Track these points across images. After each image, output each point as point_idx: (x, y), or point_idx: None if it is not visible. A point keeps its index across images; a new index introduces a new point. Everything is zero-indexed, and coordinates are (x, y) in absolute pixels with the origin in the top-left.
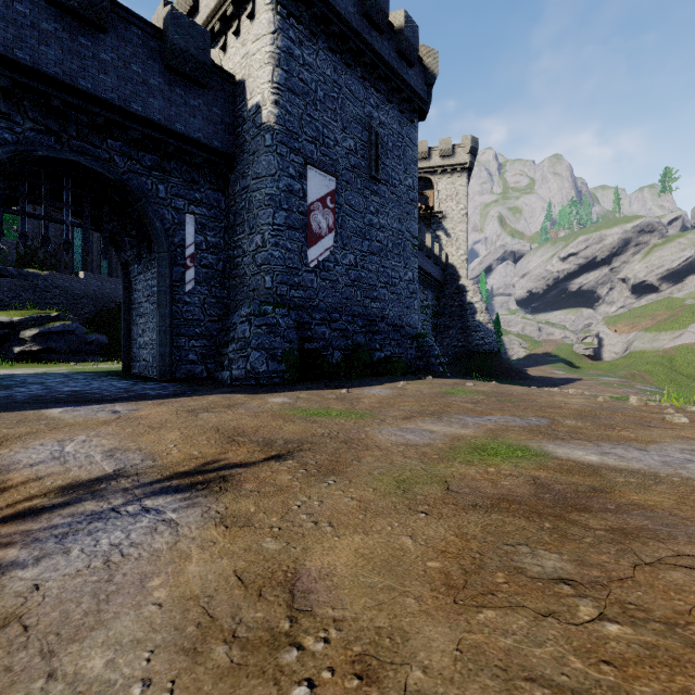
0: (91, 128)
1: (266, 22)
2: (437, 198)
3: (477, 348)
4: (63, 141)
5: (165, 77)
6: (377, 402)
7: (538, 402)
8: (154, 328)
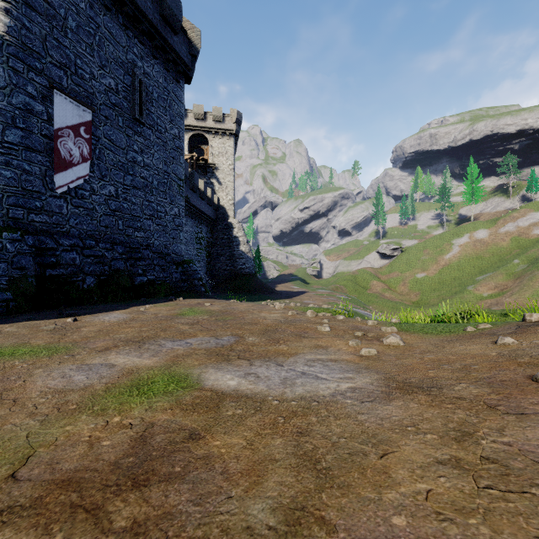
0: None
1: None
2: (211, 152)
3: (240, 271)
4: None
5: None
6: (97, 330)
7: (245, 319)
8: None
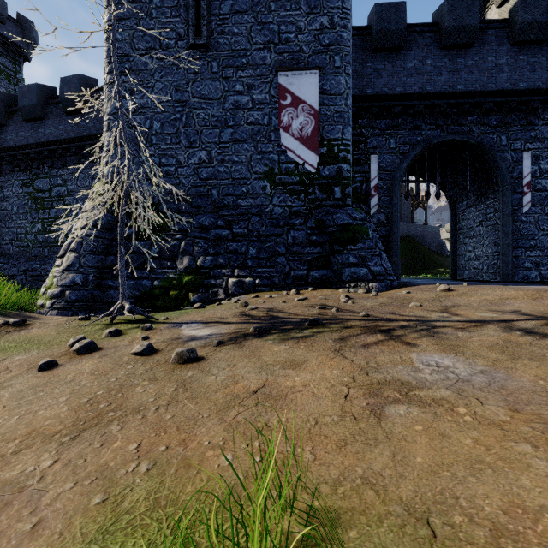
0: (460, 115)
1: None
2: None
3: None
4: (443, 130)
5: (510, 53)
6: None
7: None
8: (490, 244)
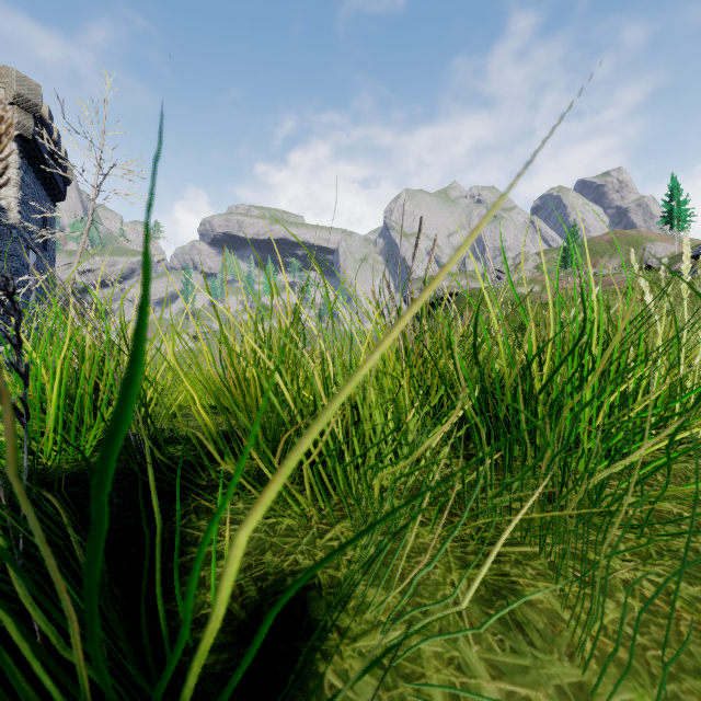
0: None
1: (13, 160)
2: None
3: None
4: None
5: None
6: None
7: None
8: None
